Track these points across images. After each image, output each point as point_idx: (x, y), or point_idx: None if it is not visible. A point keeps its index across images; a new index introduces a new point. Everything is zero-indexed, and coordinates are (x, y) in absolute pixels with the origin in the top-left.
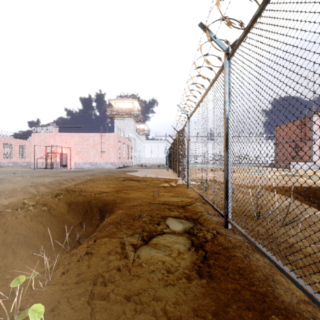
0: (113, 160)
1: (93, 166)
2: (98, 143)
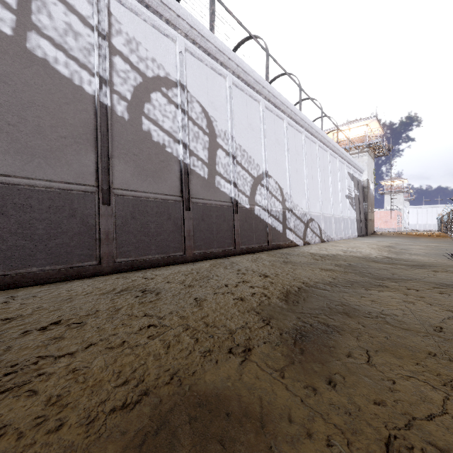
0: (394, 226)
1: (379, 230)
2: (383, 217)
